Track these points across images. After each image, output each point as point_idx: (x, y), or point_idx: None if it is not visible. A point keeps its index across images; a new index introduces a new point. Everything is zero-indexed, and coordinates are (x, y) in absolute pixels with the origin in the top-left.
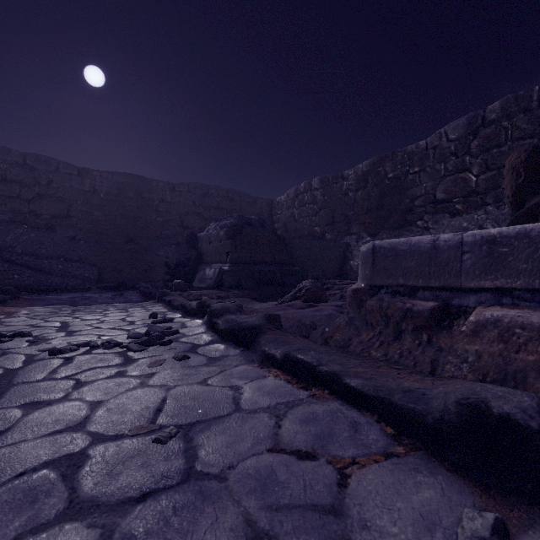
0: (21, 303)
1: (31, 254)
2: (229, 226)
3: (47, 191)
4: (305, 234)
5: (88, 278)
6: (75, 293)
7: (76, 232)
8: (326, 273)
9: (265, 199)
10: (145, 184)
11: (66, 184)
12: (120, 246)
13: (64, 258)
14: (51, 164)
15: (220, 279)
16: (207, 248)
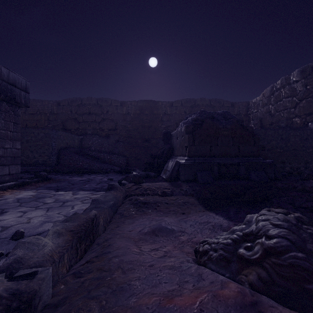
0: (35, 185)
1: (98, 150)
2: (190, 122)
3: (106, 117)
4: (281, 126)
5: (121, 164)
6: (98, 174)
7: (119, 137)
8: (309, 165)
9: (242, 102)
10: (154, 105)
11: (114, 111)
12: (140, 144)
13: (112, 152)
14: (108, 102)
15: (178, 172)
16: (175, 143)
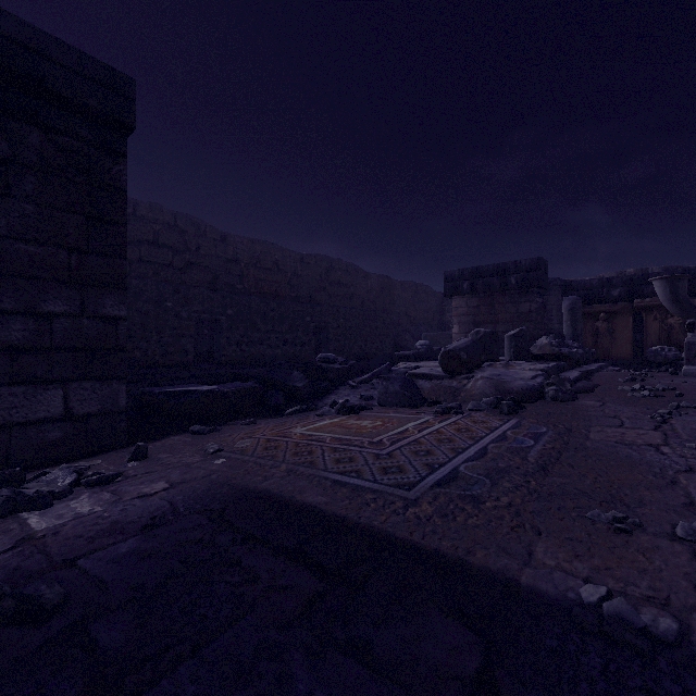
0: None
1: None
2: None
3: (356, 291)
4: None
5: None
6: None
7: None
8: None
9: (439, 293)
10: (391, 283)
11: (361, 285)
12: None
13: None
14: (357, 271)
15: None
16: None
